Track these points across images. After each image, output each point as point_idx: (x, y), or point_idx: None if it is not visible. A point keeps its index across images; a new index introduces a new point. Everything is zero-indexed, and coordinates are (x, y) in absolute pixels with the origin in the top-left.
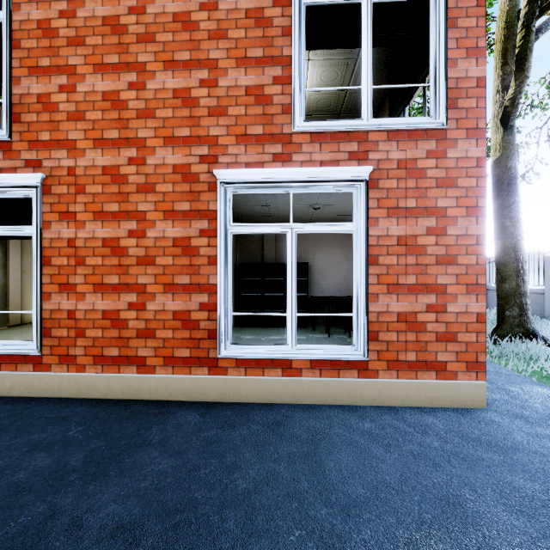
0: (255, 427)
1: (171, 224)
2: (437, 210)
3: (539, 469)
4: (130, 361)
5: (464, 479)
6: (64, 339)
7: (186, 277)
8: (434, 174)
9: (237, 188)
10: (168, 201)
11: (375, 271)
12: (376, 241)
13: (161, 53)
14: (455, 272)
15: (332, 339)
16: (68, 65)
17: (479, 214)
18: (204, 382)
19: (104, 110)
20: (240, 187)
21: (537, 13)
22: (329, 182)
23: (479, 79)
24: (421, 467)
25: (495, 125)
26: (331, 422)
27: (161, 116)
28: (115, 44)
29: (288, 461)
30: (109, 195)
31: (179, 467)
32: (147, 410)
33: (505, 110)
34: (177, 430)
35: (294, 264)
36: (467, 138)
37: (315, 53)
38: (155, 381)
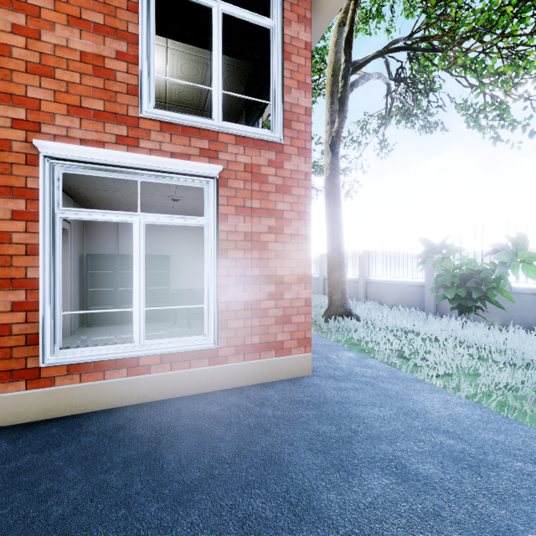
0: (88, 439)
1: None
2: (277, 212)
3: (337, 415)
4: None
5: (286, 437)
6: None
7: None
8: (274, 181)
9: (69, 166)
10: None
11: (224, 263)
12: (226, 236)
13: None
14: (289, 265)
15: (192, 330)
16: None
17: (307, 218)
18: (20, 400)
19: None
20: (73, 166)
21: (351, 71)
22: (180, 175)
23: (307, 109)
24: (255, 436)
25: (327, 150)
26: (179, 414)
27: None
28: None
29: (122, 467)
30: None
31: None
32: None
33: (333, 139)
34: None
35: (142, 256)
36: (298, 155)
37: (174, 43)
38: None
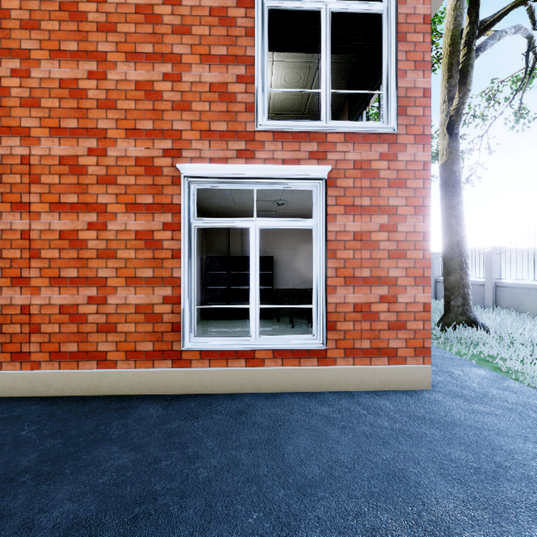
0: (218, 417)
1: (133, 217)
2: (389, 209)
3: (473, 441)
4: (89, 356)
5: (409, 455)
6: (17, 336)
7: (149, 270)
8: (386, 175)
9: (201, 183)
10: (131, 194)
11: (333, 264)
12: (334, 237)
13: (123, 44)
14: (404, 266)
15: (295, 329)
16: (21, 49)
17: (426, 213)
18: (168, 375)
19: (61, 98)
20: (204, 182)
21: (477, 33)
22: (291, 180)
23: (426, 90)
24: (372, 445)
25: (442, 132)
26: (291, 408)
27: (122, 107)
28: (73, 31)
29: (249, 448)
30: (67, 186)
31: (139, 461)
32: (107, 405)
33: (451, 119)
34: (139, 424)
35: (257, 257)
36: (415, 143)
37: (279, 55)
38: (117, 376)
